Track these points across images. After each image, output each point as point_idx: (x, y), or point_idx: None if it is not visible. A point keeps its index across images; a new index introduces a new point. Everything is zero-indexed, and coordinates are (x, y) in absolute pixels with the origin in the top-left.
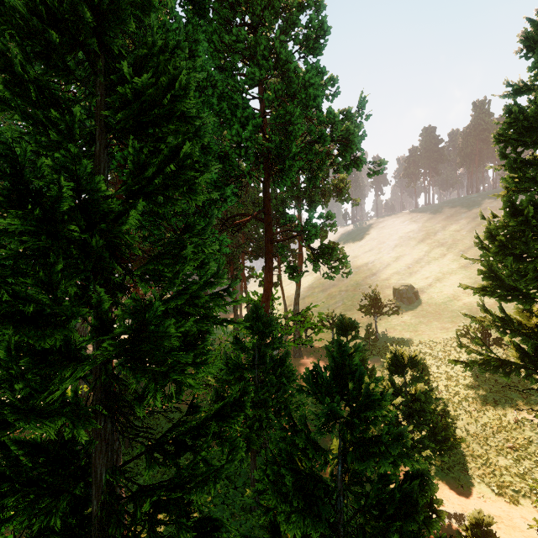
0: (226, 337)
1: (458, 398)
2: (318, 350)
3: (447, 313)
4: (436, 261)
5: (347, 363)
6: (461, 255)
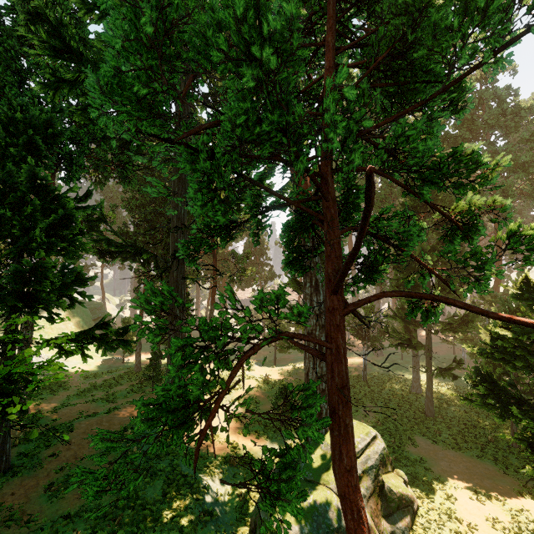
0: None
1: None
2: None
3: None
4: None
5: None
6: None
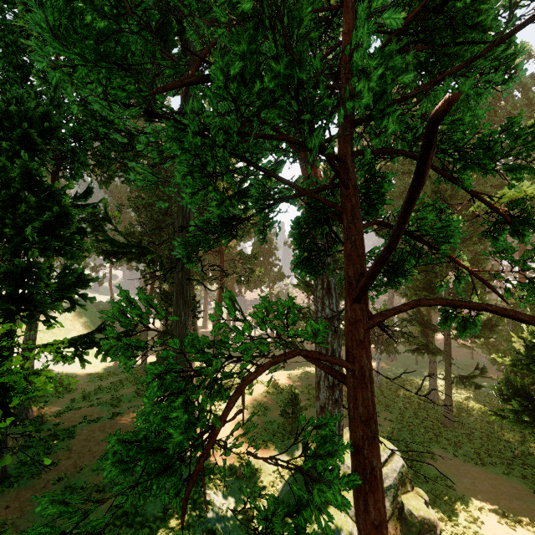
0: None
1: None
2: None
3: None
4: None
5: None
6: None
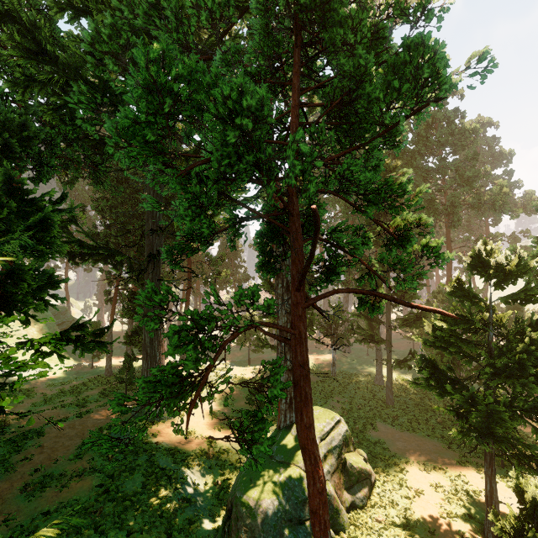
0: None
1: None
2: None
3: None
4: None
5: None
6: None
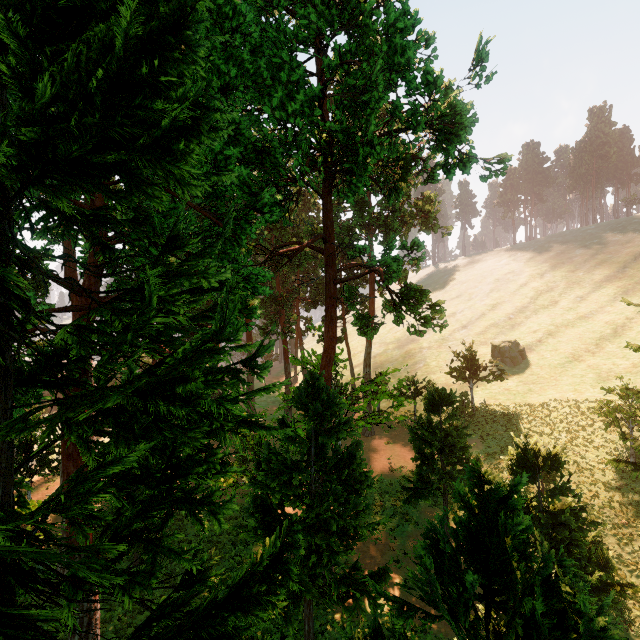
0: (276, 406)
1: (598, 502)
2: (394, 425)
3: (567, 379)
4: (546, 310)
5: (500, 522)
6: (622, 300)
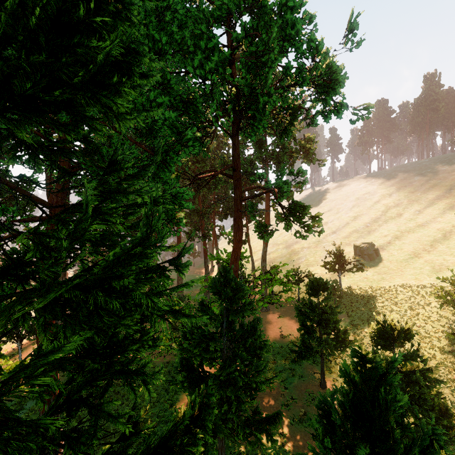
0: (198, 290)
1: (435, 362)
2: (284, 304)
3: (410, 270)
4: (393, 220)
5: (381, 397)
6: None
